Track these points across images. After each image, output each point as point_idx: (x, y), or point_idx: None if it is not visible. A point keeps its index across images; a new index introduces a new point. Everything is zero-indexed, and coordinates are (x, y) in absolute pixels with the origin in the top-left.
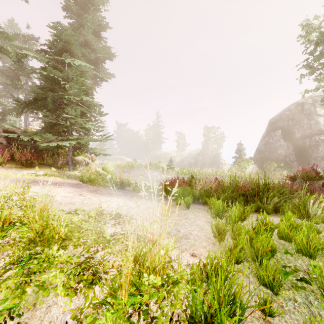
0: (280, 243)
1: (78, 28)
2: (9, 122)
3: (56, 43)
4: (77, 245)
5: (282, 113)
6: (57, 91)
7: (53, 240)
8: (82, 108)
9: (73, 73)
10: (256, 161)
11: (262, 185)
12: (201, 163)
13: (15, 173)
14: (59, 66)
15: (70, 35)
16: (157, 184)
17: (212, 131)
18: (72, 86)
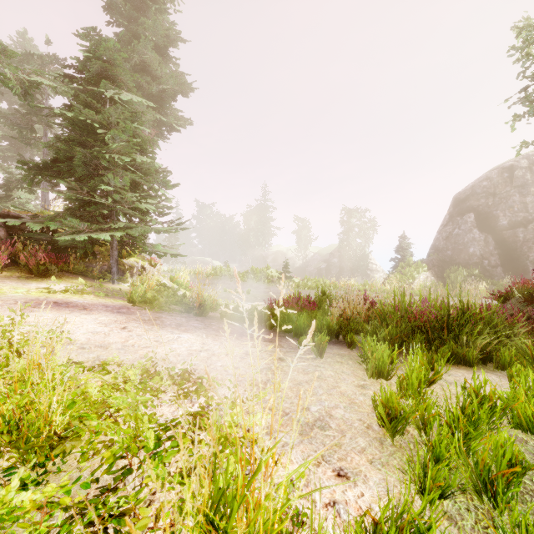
0: (518, 439)
1: (129, 41)
2: (17, 201)
3: (90, 64)
4: (86, 454)
5: (476, 184)
6: (92, 147)
7: (37, 441)
8: (134, 174)
9: (119, 115)
10: (432, 265)
11: (459, 312)
12: (337, 270)
13: (16, 288)
14: (95, 102)
15: (114, 50)
16: (263, 305)
17: (355, 215)
18: (115, 136)
